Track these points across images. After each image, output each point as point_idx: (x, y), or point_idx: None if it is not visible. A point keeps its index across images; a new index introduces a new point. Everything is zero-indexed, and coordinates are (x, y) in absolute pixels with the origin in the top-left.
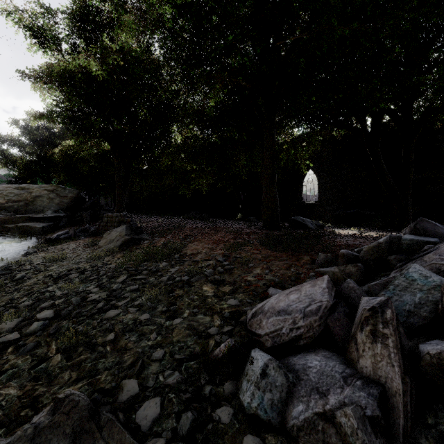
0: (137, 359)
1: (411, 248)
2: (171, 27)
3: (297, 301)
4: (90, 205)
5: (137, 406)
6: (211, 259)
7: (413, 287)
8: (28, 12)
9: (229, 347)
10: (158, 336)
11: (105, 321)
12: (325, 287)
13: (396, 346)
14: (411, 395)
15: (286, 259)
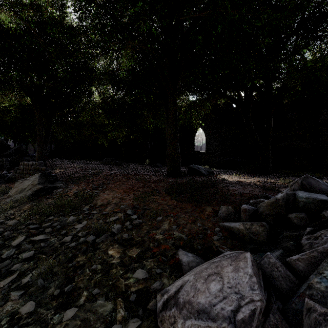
0: None
1: (307, 205)
2: None
3: (221, 297)
4: (14, 152)
5: None
6: (121, 211)
7: None
8: None
9: None
10: None
11: None
12: (251, 274)
13: None
14: None
15: (191, 211)
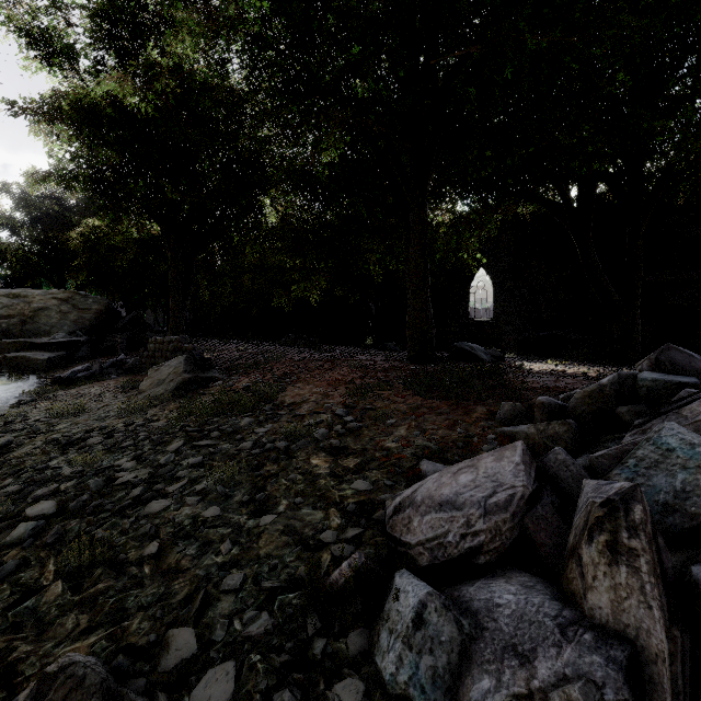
0: (197, 589)
1: (653, 393)
2: (260, 33)
3: (472, 486)
4: (128, 324)
5: (192, 680)
6: (325, 412)
7: (671, 462)
8: (22, 4)
9: (357, 567)
10: (234, 546)
11: (144, 520)
12: (518, 462)
13: (654, 571)
14: (682, 660)
15: (448, 412)
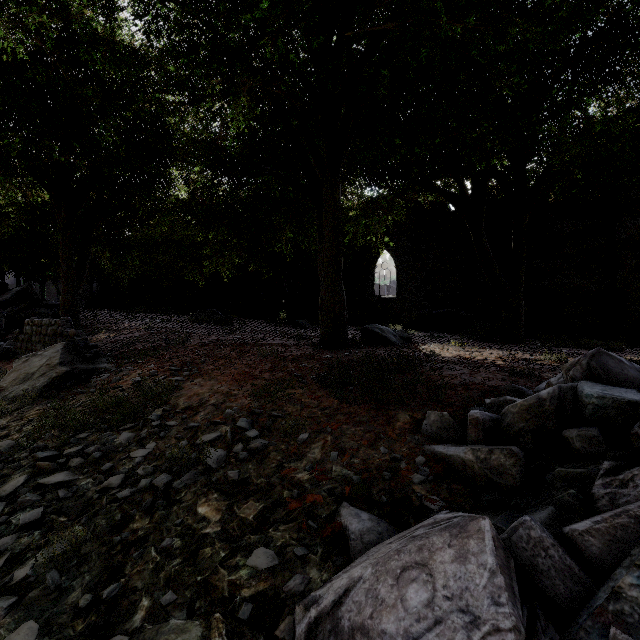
0: None
1: (601, 412)
2: None
3: (430, 619)
4: (15, 297)
5: None
6: (226, 422)
7: None
8: None
9: None
10: None
11: None
12: (493, 567)
13: None
14: None
15: (368, 421)
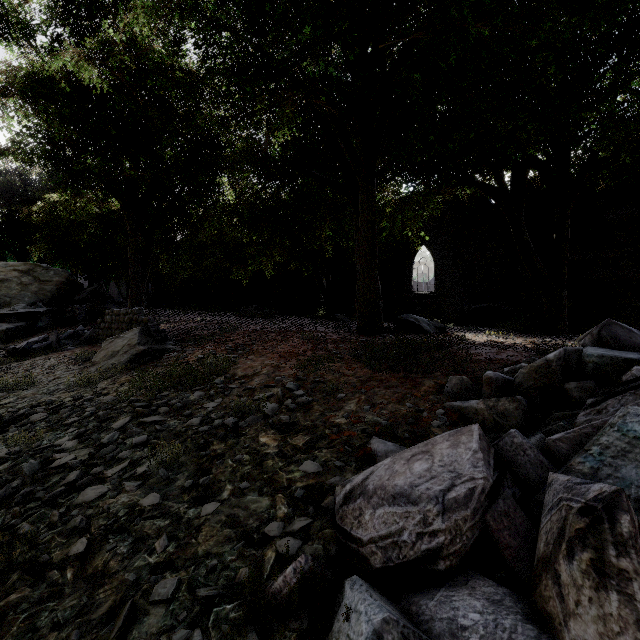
0: (123, 600)
1: (600, 369)
2: (214, 13)
3: (427, 476)
4: (89, 295)
5: None
6: (276, 386)
7: (639, 452)
8: None
9: (303, 575)
10: (171, 541)
11: (76, 510)
12: (476, 449)
13: None
14: None
15: (397, 385)
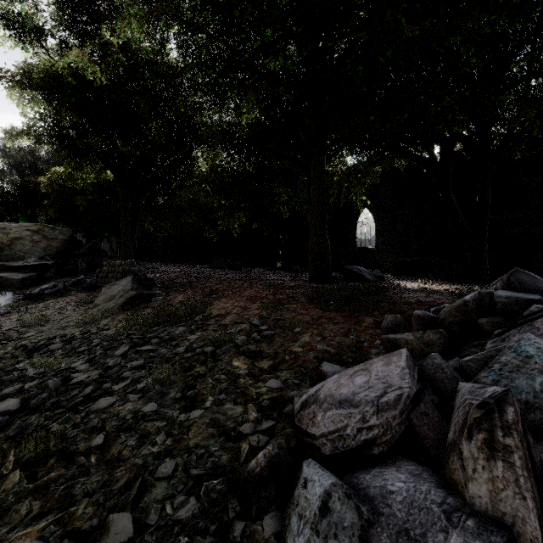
0: (135, 477)
1: (507, 307)
2: (192, 19)
3: (366, 387)
4: (88, 250)
5: None
6: (245, 322)
7: (530, 367)
8: None
9: (271, 458)
10: (168, 437)
11: (93, 415)
12: (404, 366)
13: (526, 466)
14: None
15: (343, 322)
